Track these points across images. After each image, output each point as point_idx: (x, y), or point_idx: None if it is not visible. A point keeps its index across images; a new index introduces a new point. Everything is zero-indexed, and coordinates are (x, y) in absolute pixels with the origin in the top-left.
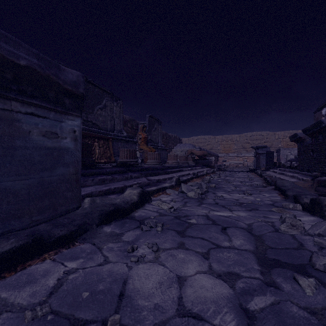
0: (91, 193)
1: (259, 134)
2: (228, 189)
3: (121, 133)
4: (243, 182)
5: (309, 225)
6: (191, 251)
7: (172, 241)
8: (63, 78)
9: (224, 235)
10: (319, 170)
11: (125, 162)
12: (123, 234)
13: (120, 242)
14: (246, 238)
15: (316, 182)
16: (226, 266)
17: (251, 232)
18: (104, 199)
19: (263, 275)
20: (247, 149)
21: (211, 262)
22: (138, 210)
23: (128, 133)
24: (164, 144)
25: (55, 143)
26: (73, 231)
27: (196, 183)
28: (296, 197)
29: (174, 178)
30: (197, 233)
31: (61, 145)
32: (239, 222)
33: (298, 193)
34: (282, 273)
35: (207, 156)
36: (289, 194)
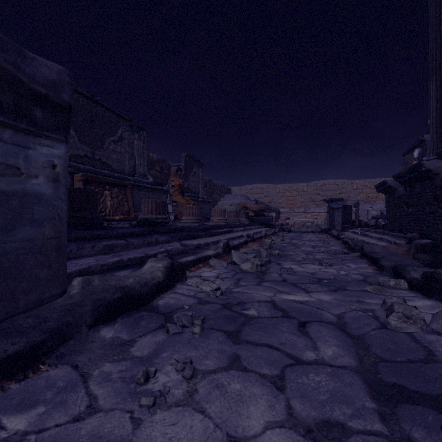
0: (88, 269)
1: (332, 182)
2: (298, 257)
3: (146, 178)
4: (316, 247)
5: (428, 314)
6: (252, 374)
7: (219, 353)
8: (30, 72)
9: (304, 338)
10: (416, 231)
11: (148, 219)
12: (134, 342)
13: (126, 360)
14: (340, 343)
15: (413, 247)
16: (317, 406)
17: (346, 330)
18: (107, 278)
19: (384, 422)
20: (317, 203)
21: (289, 397)
22: (164, 295)
23: (156, 178)
24: (207, 195)
25: (14, 184)
26: (38, 343)
27: (252, 249)
28: (398, 270)
29: (221, 242)
30: (261, 335)
31: (27, 188)
32: (324, 313)
33: (396, 263)
34: (418, 416)
35: (265, 212)
36: (384, 264)
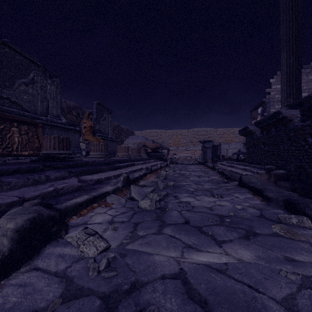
0: None
1: (204, 130)
2: (190, 188)
3: (59, 119)
4: (201, 177)
5: None
6: None
7: None
8: None
9: None
10: (271, 163)
11: (50, 154)
12: None
13: None
14: None
15: (273, 176)
16: None
17: None
18: None
19: None
20: (194, 143)
21: None
22: (9, 279)
23: (73, 121)
24: (116, 136)
25: None
26: None
27: (151, 181)
28: (295, 205)
29: (121, 176)
30: None
31: None
32: (265, 301)
33: (280, 194)
34: None
35: (159, 149)
36: (269, 195)
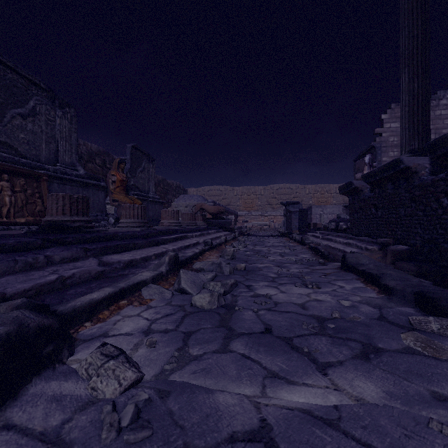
0: None
1: (288, 187)
2: (270, 272)
3: (74, 169)
4: (285, 255)
5: None
6: None
7: None
8: None
9: None
10: (387, 235)
11: (57, 222)
12: None
13: None
14: None
15: (390, 254)
16: None
17: None
18: None
19: None
20: (274, 206)
21: None
22: None
23: (96, 173)
24: (161, 195)
25: None
26: None
27: (211, 263)
28: (434, 302)
29: (166, 255)
30: None
31: None
32: None
33: (406, 283)
34: None
35: (224, 214)
36: (390, 285)
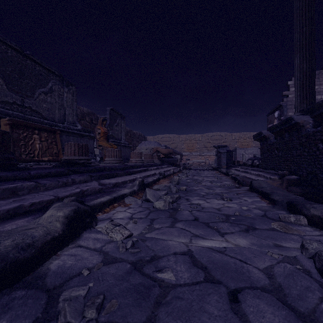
0: None
1: (219, 134)
2: (202, 192)
3: (75, 126)
4: (213, 182)
5: None
6: None
7: None
8: None
9: None
10: (285, 169)
11: (71, 160)
12: None
13: None
14: None
15: (285, 181)
16: None
17: (287, 301)
18: None
19: None
20: (209, 148)
21: None
22: (63, 251)
23: (86, 127)
24: (128, 141)
25: None
26: None
27: (164, 185)
28: (295, 206)
29: (137, 180)
30: None
31: None
32: (250, 268)
33: (285, 198)
34: None
35: (172, 155)
36: (275, 199)
